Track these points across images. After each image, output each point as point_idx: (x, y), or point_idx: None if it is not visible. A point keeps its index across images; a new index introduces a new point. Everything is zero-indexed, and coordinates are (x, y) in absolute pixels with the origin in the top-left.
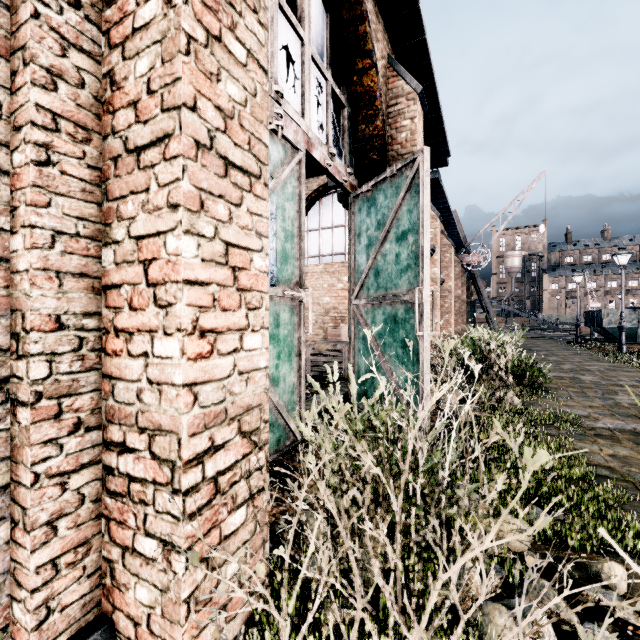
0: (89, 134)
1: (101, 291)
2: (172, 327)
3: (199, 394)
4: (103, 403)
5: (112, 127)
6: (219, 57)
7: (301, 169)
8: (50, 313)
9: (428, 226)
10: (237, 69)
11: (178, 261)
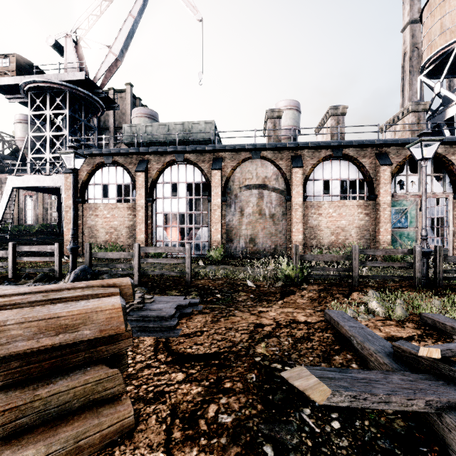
0: (374, 220)
1: (375, 232)
2: (380, 235)
3: (382, 240)
4: (375, 241)
5: (376, 220)
6: (384, 214)
7: (417, 203)
8: (372, 234)
9: (451, 213)
10: (386, 214)
11: (380, 231)
